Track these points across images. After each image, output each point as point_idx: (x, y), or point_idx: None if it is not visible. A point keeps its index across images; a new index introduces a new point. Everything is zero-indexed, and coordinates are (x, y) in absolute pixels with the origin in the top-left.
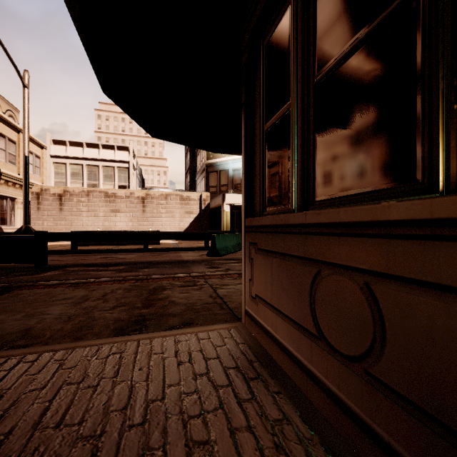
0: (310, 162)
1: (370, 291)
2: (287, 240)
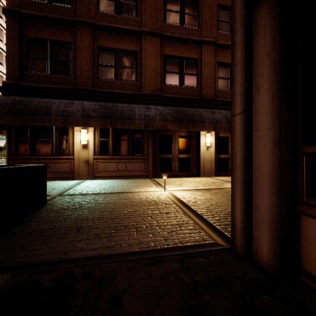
0: (35, 149)
1: (47, 164)
2: (30, 160)
